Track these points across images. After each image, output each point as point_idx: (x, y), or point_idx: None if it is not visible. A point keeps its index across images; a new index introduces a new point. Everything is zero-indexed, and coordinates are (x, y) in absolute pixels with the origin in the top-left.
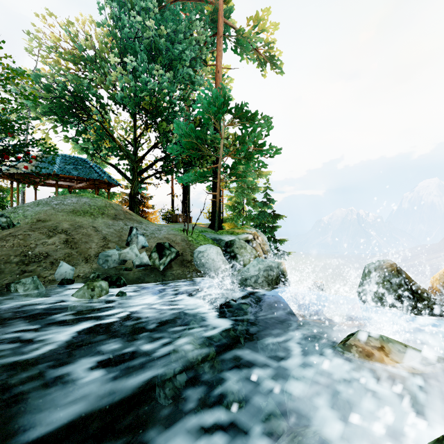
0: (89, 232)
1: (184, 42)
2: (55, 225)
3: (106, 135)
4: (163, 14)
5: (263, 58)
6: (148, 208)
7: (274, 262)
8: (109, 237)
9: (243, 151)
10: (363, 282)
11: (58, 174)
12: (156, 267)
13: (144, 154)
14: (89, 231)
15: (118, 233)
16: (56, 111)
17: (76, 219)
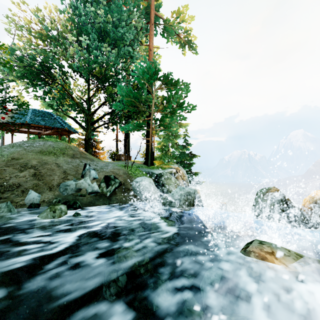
0: (52, 168)
1: (125, 27)
2: (25, 162)
3: (67, 95)
4: (110, 6)
5: (183, 41)
6: (99, 149)
7: (191, 189)
8: (68, 171)
9: (168, 108)
10: (256, 203)
11: (29, 124)
12: (104, 193)
13: (96, 109)
14: (53, 166)
15: (75, 168)
16: (28, 76)
17: (43, 158)
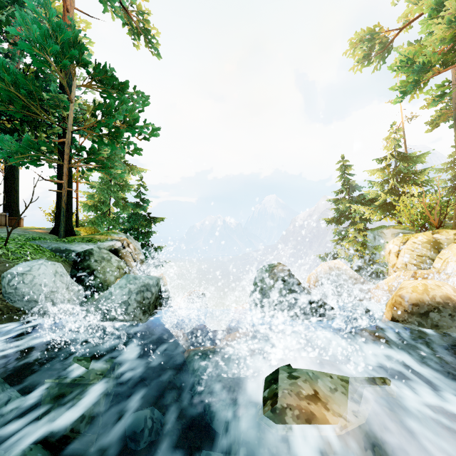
0: None
1: None
2: None
3: None
4: None
5: (136, 27)
6: None
7: (152, 278)
8: None
9: (106, 126)
10: (257, 290)
11: None
12: None
13: None
14: None
15: None
16: None
17: None
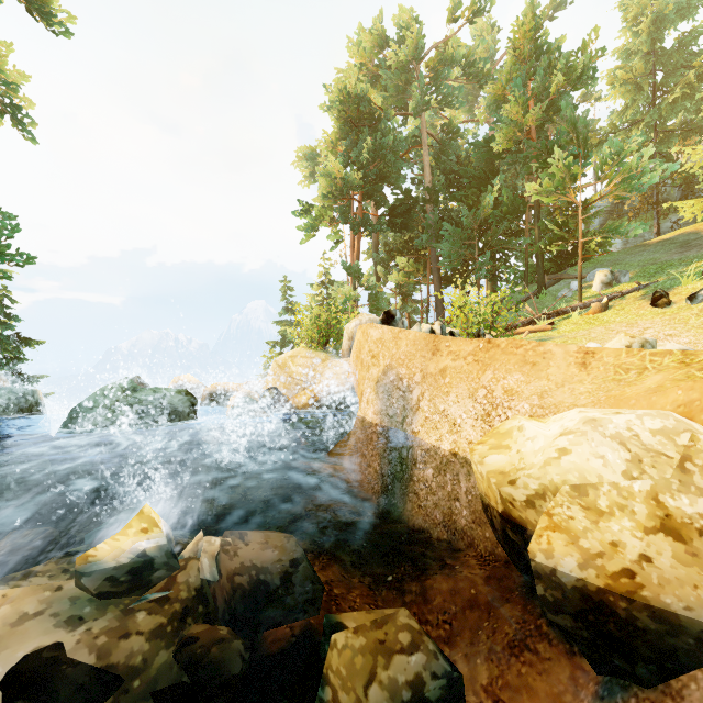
0: None
1: None
2: None
3: None
4: None
5: None
6: None
7: (28, 390)
8: None
9: None
10: None
11: None
12: None
13: None
14: None
15: None
16: None
17: None
